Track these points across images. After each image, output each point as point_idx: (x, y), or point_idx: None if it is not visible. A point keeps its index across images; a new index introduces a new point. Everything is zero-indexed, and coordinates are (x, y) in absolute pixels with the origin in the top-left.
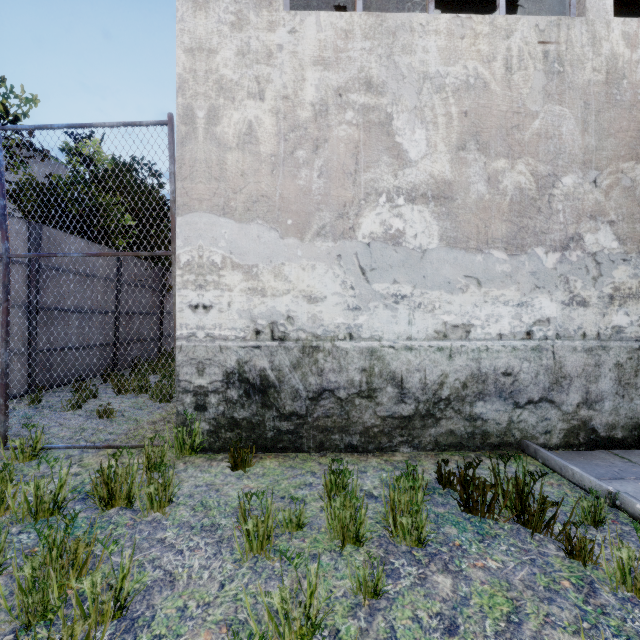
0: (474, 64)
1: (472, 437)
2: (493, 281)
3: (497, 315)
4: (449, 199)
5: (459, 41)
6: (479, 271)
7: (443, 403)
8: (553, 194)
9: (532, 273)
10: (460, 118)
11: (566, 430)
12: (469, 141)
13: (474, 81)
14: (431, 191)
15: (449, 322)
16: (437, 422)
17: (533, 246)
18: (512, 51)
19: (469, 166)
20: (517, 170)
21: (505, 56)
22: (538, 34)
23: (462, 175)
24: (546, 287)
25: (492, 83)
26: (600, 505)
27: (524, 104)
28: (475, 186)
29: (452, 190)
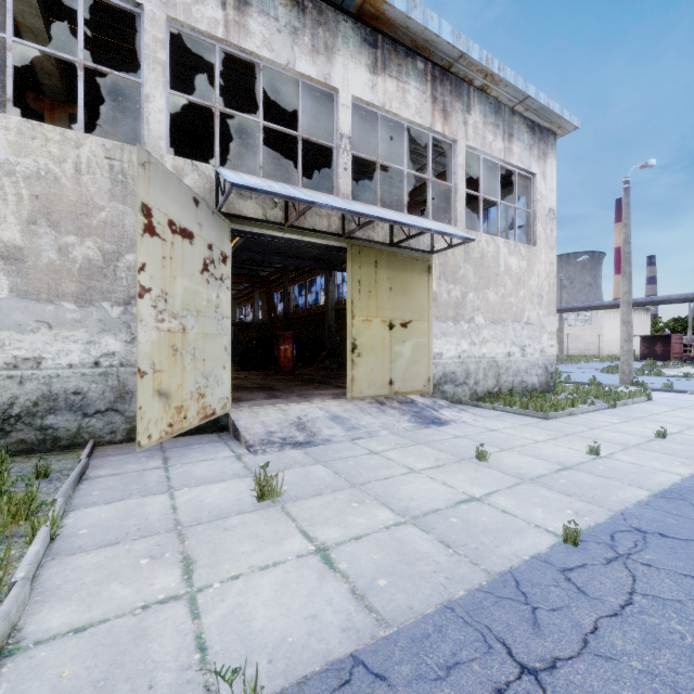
0: (46, 161)
1: (44, 443)
2: (64, 325)
3: (68, 350)
4: (20, 261)
5: (30, 140)
6: (51, 317)
7: (14, 419)
8: (118, 266)
9: (100, 320)
10: (31, 200)
11: (129, 429)
12: (41, 218)
13: (46, 174)
14: (1, 253)
15: (20, 356)
16: (7, 434)
17: (101, 301)
18: (82, 159)
19: (41, 237)
20: (86, 245)
21: (76, 161)
22: (105, 151)
23: (34, 243)
24: (112, 330)
25: (63, 178)
26: (48, 466)
27: (93, 199)
28: (47, 253)
29: (23, 254)
